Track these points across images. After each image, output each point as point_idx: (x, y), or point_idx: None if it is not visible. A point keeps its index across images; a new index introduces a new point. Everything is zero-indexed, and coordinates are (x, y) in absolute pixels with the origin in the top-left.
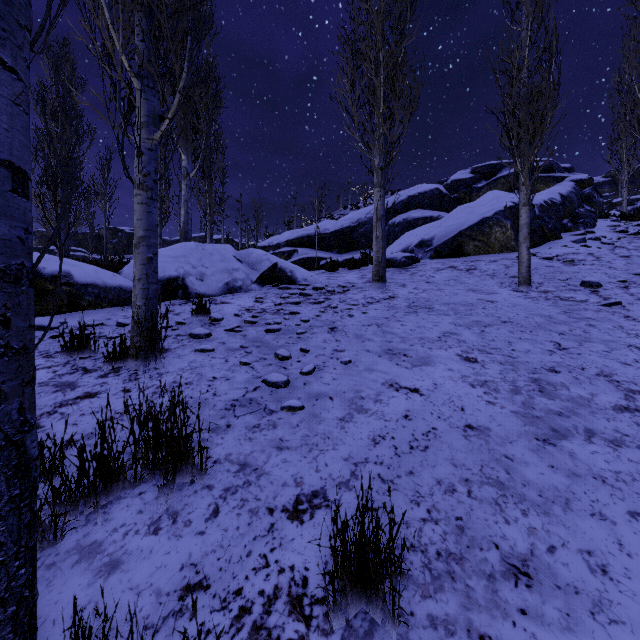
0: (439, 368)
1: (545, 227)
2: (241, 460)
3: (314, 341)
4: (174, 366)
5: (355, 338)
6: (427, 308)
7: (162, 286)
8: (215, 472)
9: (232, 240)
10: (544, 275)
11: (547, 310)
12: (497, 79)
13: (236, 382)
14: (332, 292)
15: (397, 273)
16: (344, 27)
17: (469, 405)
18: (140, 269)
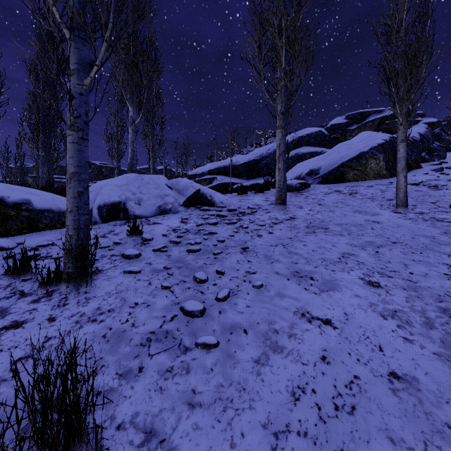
0: (346, 294)
1: (409, 159)
2: (147, 424)
3: (229, 262)
4: (102, 289)
5: (264, 259)
6: (323, 228)
7: (107, 210)
8: (116, 445)
9: (171, 170)
10: (415, 198)
11: (428, 231)
12: (378, 38)
13: (155, 309)
14: (243, 213)
15: (294, 196)
16: (252, 1)
17: (386, 343)
18: (71, 202)
